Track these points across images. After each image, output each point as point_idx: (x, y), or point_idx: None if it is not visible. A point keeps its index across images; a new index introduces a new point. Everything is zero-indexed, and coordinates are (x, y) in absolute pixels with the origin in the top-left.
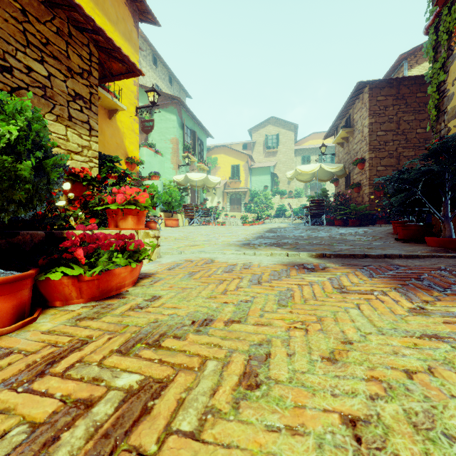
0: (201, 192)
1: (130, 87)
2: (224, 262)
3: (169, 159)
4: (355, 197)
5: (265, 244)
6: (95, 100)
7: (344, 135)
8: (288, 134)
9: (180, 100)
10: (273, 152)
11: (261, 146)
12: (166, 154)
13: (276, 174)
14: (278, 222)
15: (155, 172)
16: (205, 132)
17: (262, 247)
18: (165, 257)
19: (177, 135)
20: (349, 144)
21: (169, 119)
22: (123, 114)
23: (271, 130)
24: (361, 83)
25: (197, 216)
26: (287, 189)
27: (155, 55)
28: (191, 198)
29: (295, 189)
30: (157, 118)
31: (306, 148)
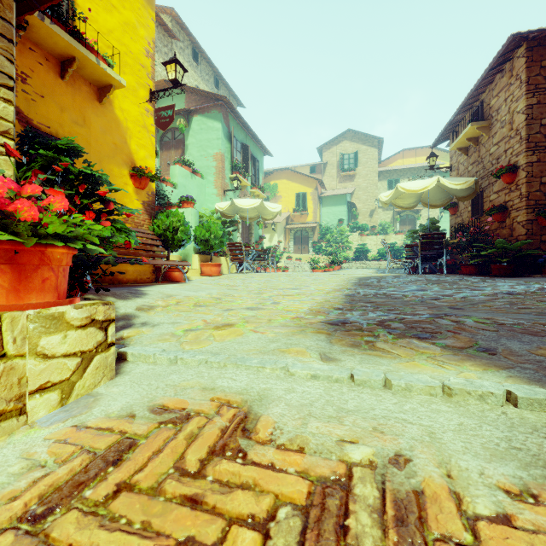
0: (256, 227)
1: (138, 58)
2: (293, 444)
3: (212, 183)
4: (493, 228)
5: (384, 326)
6: (4, 6)
7: (472, 134)
8: (371, 151)
9: (226, 101)
10: (351, 175)
11: (334, 168)
12: (207, 176)
13: (355, 203)
14: (360, 267)
15: (188, 196)
16: (261, 147)
17: (385, 341)
18: (129, 375)
19: (223, 148)
20: (480, 148)
21: (211, 127)
22: (127, 98)
23: (348, 146)
24: (516, 36)
25: (248, 260)
26: (369, 224)
27: (196, 49)
28: (242, 235)
29: (379, 223)
30: (196, 127)
31: (394, 169)
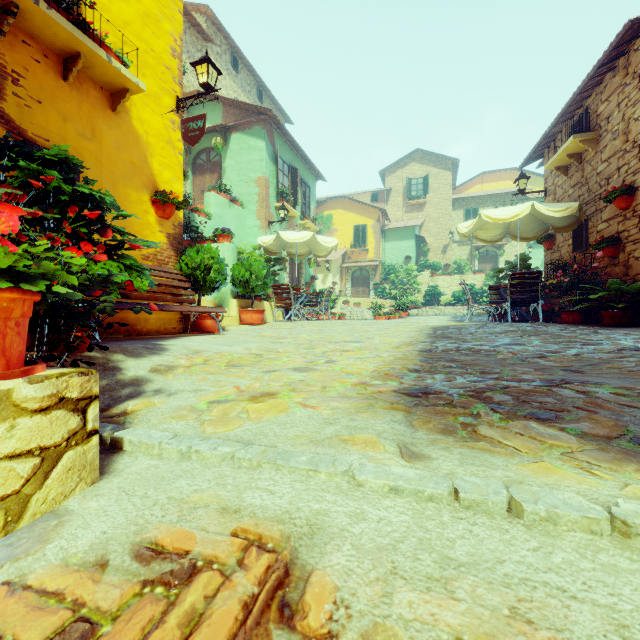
0: (307, 265)
1: (162, 57)
2: None
3: (254, 213)
4: (602, 266)
5: (484, 399)
6: None
7: (574, 149)
8: (443, 175)
9: (271, 115)
10: (419, 204)
11: (399, 196)
12: (249, 205)
13: (424, 237)
14: (432, 314)
15: (224, 228)
16: (313, 171)
17: (491, 424)
18: (120, 478)
19: (267, 172)
20: (584, 167)
21: (253, 147)
22: (147, 107)
23: (416, 170)
24: (635, 22)
25: (297, 306)
26: (441, 262)
27: (236, 55)
28: (290, 275)
29: (454, 260)
30: (235, 147)
31: (472, 196)
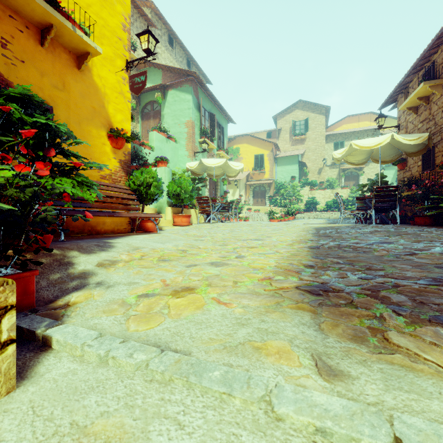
0: (222, 183)
1: (116, 31)
2: None
3: (184, 146)
4: None
5: (382, 299)
6: None
7: (423, 93)
8: (319, 118)
9: (196, 76)
10: (301, 139)
11: (287, 133)
12: (180, 140)
13: (305, 163)
14: (312, 218)
15: (162, 157)
16: (226, 116)
17: (400, 331)
18: (36, 386)
19: (193, 117)
20: (431, 106)
21: (183, 99)
22: (104, 67)
23: (299, 115)
24: None
25: (214, 212)
26: (317, 180)
27: (171, 36)
28: (209, 190)
29: (326, 179)
30: (171, 100)
31: (340, 133)
